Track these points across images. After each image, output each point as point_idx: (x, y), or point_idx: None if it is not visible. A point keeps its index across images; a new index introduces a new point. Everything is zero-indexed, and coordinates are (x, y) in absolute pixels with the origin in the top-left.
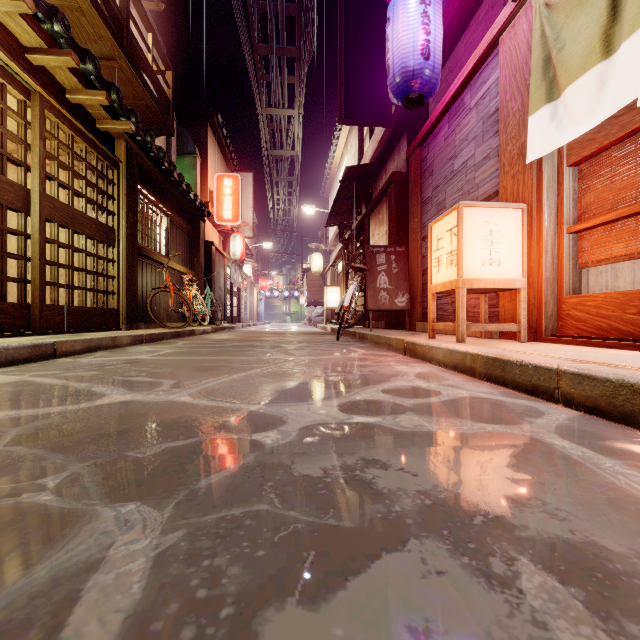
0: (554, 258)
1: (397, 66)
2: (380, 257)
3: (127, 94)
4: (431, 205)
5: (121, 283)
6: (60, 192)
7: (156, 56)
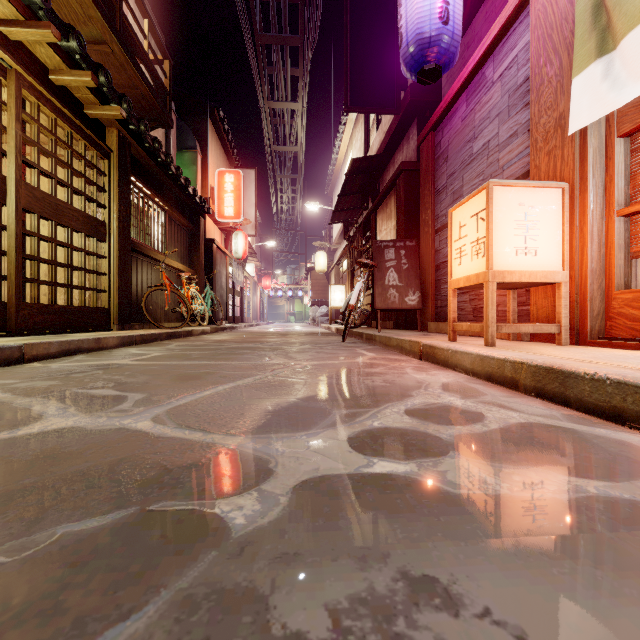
0: (601, 246)
1: (411, 33)
2: (389, 252)
3: (121, 82)
4: (446, 194)
5: (112, 280)
6: (48, 184)
7: (154, 47)
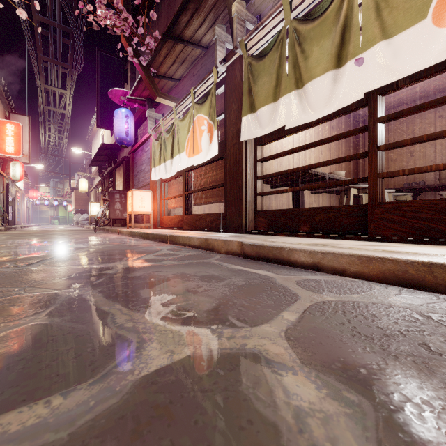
0: (160, 206)
1: (117, 135)
2: (117, 195)
3: None
4: (137, 178)
5: None
6: None
7: None
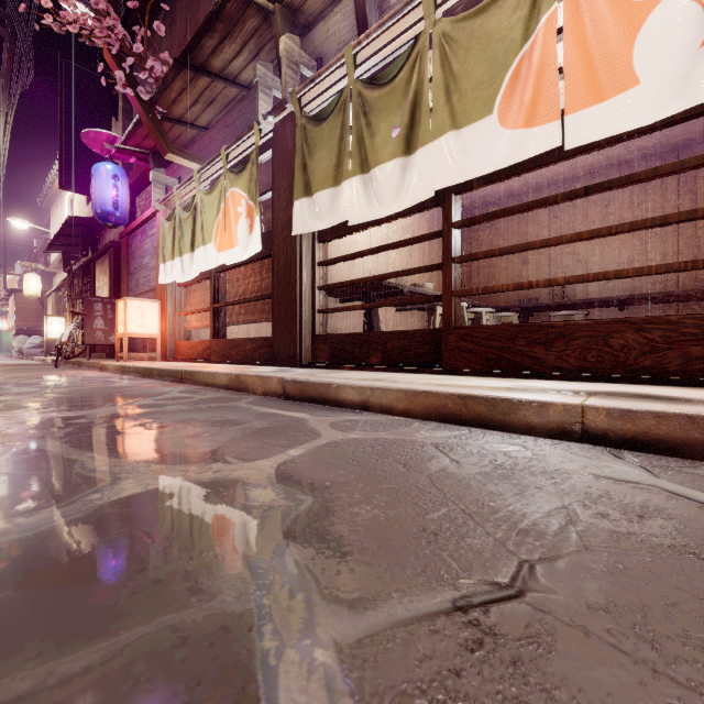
0: (174, 325)
1: (98, 207)
2: (98, 305)
3: None
4: (134, 278)
5: None
6: None
7: None
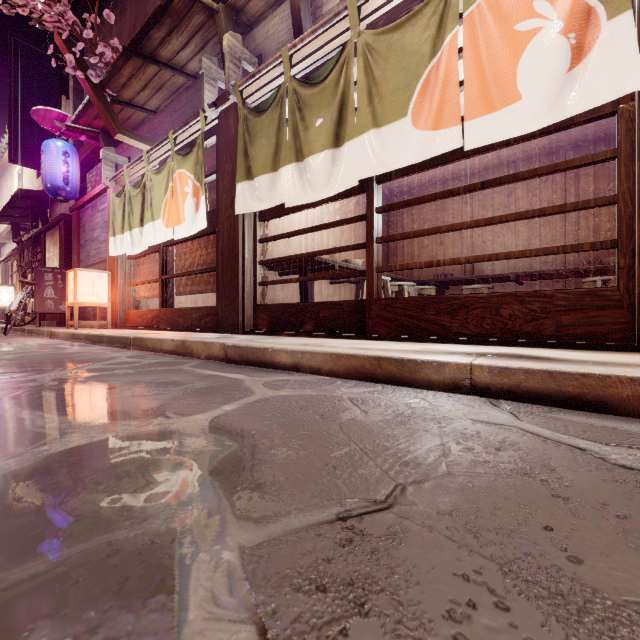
0: (124, 295)
1: (48, 181)
2: (48, 275)
3: None
4: (84, 250)
5: None
6: None
7: None
